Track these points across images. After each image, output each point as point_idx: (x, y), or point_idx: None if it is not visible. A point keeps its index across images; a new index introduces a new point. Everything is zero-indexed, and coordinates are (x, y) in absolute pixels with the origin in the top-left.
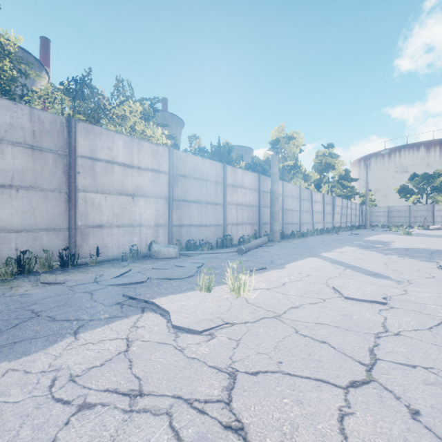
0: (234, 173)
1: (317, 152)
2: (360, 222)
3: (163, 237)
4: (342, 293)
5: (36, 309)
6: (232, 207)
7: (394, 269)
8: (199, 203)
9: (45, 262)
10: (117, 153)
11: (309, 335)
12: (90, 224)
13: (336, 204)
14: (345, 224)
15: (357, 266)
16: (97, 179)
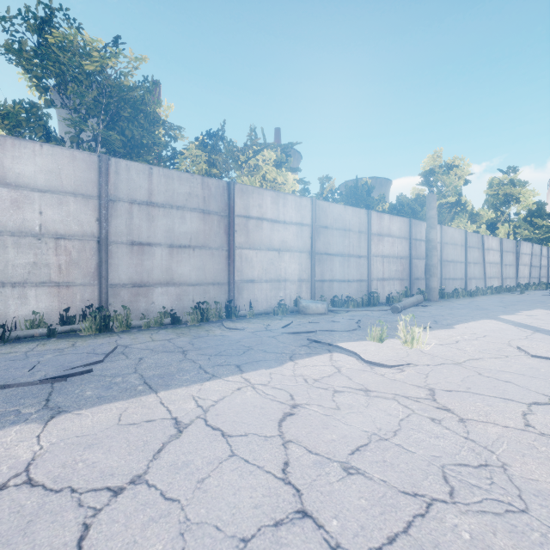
0: (380, 220)
1: (490, 180)
2: None
3: (306, 292)
4: (529, 351)
5: (245, 345)
6: (377, 260)
7: None
8: (341, 256)
9: (215, 312)
10: (266, 210)
11: (492, 376)
12: (244, 279)
13: (522, 252)
14: (537, 280)
15: None
16: (250, 236)
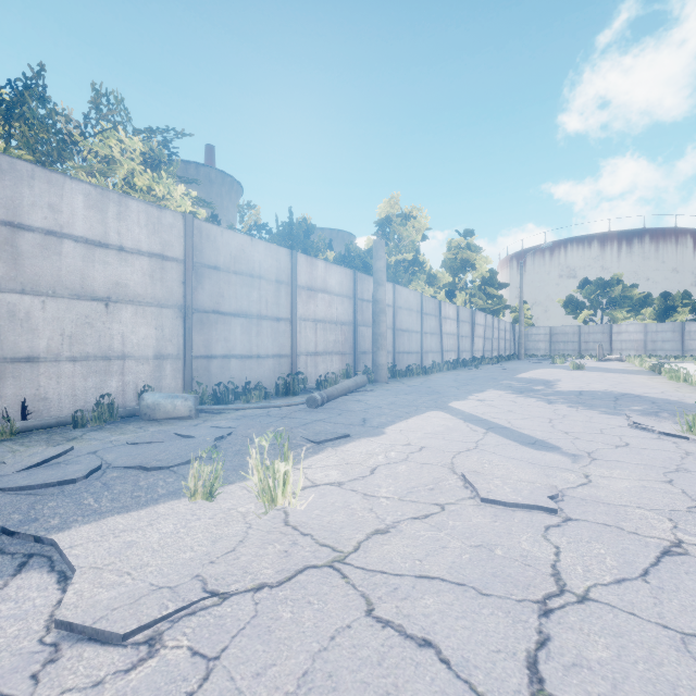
0: (311, 267)
1: (449, 242)
2: (512, 350)
3: (172, 378)
4: (478, 488)
5: None
6: (307, 325)
7: (565, 431)
8: (245, 317)
9: None
10: (71, 218)
11: (395, 620)
12: (5, 354)
13: (477, 323)
14: (490, 353)
15: (506, 426)
16: (24, 265)
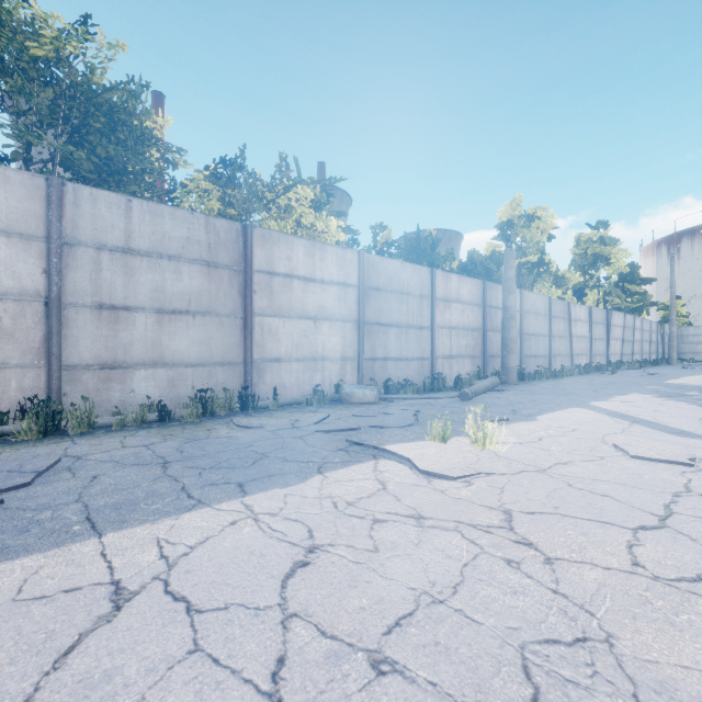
0: (446, 281)
1: (578, 236)
2: (660, 354)
3: (351, 375)
4: (628, 451)
5: (258, 451)
6: (443, 332)
7: None
8: (397, 327)
9: (225, 403)
10: (297, 264)
11: (585, 489)
12: (266, 357)
13: (614, 324)
14: (630, 358)
15: (651, 421)
16: (275, 299)
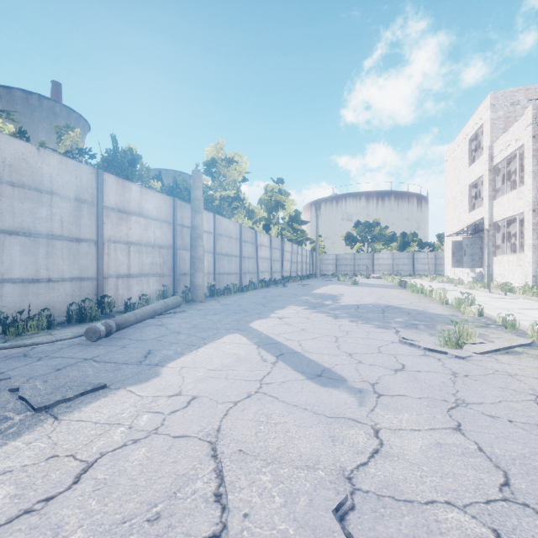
0: (122, 190)
1: (266, 186)
2: (311, 271)
3: None
4: (231, 508)
5: None
6: (118, 247)
7: (349, 352)
8: (28, 236)
9: None
10: None
11: None
12: None
13: (286, 250)
14: (296, 273)
15: (296, 350)
16: None
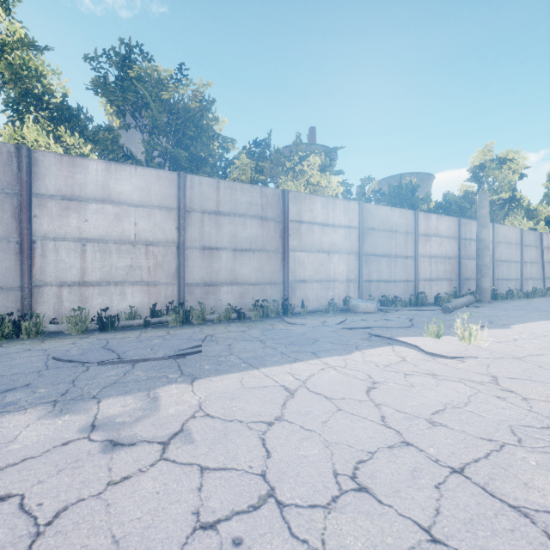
0: (427, 220)
1: None
2: None
3: (353, 292)
4: None
5: (311, 337)
6: (424, 260)
7: None
8: (388, 257)
9: (273, 309)
10: (316, 214)
11: None
12: (297, 279)
13: None
14: None
15: None
16: (302, 239)
